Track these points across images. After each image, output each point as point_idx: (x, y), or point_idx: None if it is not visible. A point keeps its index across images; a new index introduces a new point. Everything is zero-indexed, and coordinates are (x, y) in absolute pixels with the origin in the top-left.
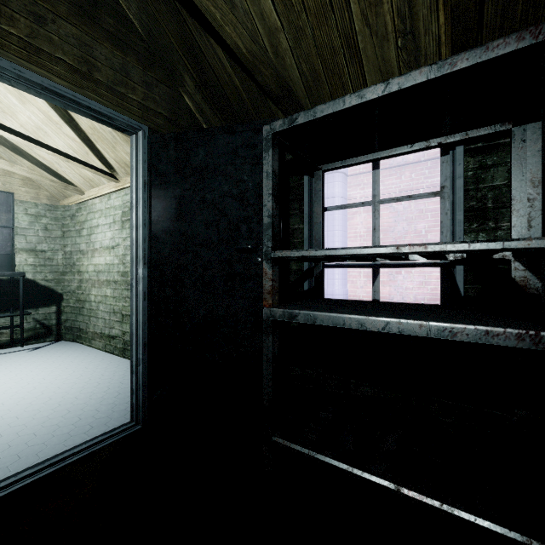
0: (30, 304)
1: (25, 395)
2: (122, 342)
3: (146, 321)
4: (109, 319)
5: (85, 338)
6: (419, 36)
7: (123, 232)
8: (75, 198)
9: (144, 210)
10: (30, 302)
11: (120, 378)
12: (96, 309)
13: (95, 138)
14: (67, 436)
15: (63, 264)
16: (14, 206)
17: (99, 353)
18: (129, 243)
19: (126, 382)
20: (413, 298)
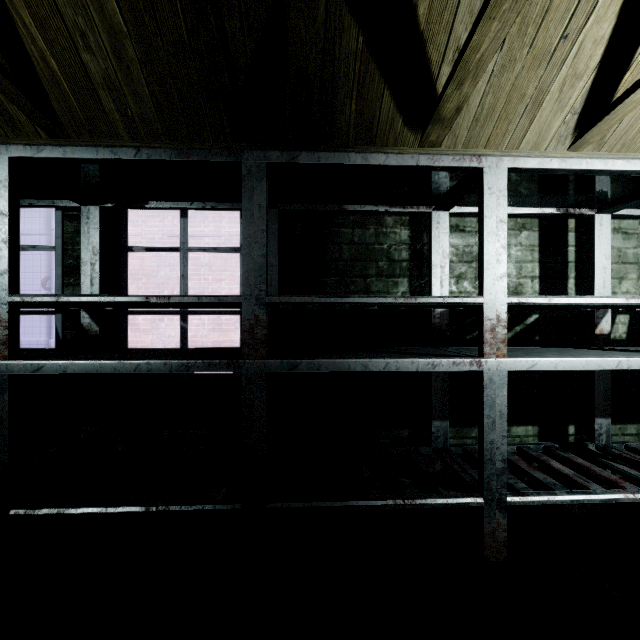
0: None
1: None
2: None
3: None
4: None
5: None
6: (3, 102)
7: None
8: None
9: None
10: None
11: None
12: None
13: None
14: None
15: None
16: None
17: None
18: None
19: None
20: (175, 346)
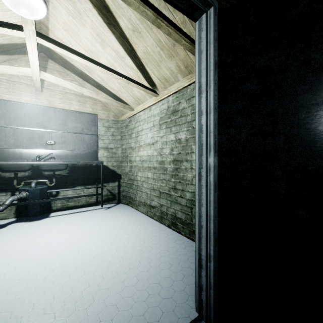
0: (105, 180)
1: (106, 251)
2: (159, 212)
3: (216, 214)
4: (150, 194)
5: (134, 204)
6: None
7: (161, 132)
8: (128, 114)
9: (214, 93)
10: (105, 179)
11: (165, 245)
12: (141, 186)
13: (146, 61)
14: (144, 321)
15: (121, 156)
16: (97, 122)
17: (143, 217)
18: (165, 139)
19: (171, 251)
20: None
